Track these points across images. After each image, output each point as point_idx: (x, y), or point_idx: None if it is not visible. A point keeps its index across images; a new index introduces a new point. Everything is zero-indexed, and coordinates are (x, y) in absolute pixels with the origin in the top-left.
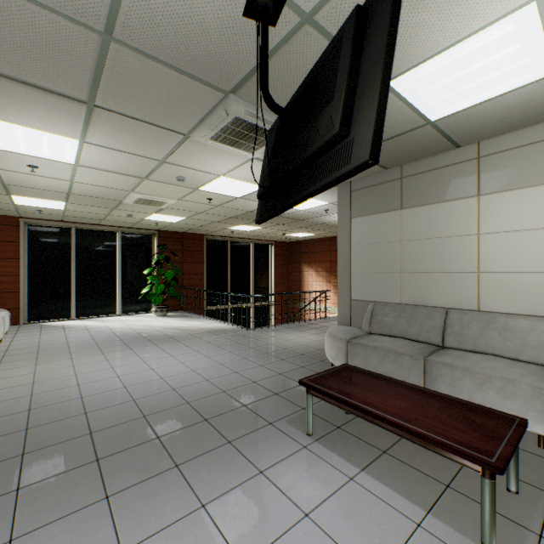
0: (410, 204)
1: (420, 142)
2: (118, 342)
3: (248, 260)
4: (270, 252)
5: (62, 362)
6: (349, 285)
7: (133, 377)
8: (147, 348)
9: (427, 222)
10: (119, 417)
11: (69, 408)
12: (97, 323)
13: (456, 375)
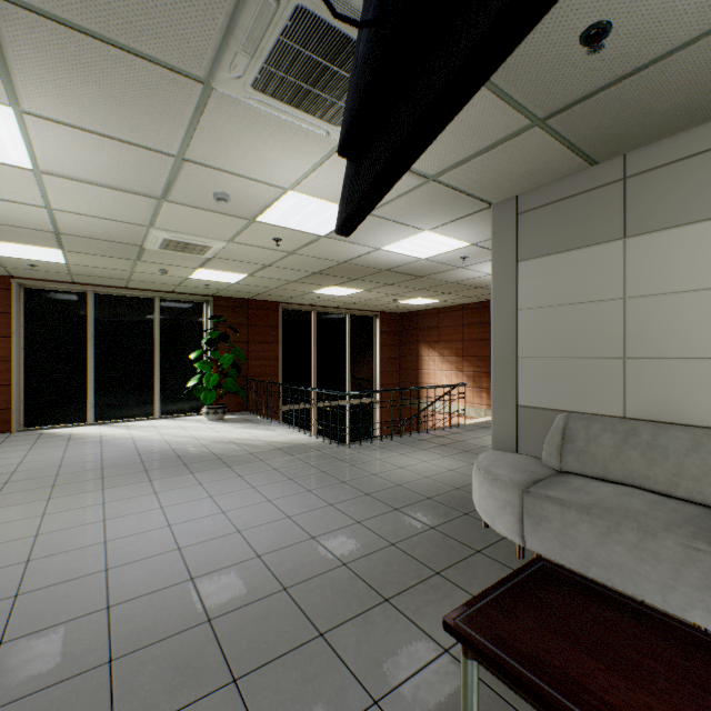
0: (644, 226)
1: (691, 83)
2: (136, 466)
3: (343, 339)
4: (374, 327)
5: (30, 506)
6: (515, 379)
7: (129, 545)
8: (175, 480)
9: (684, 258)
10: (57, 663)
11: None
12: (120, 431)
13: None
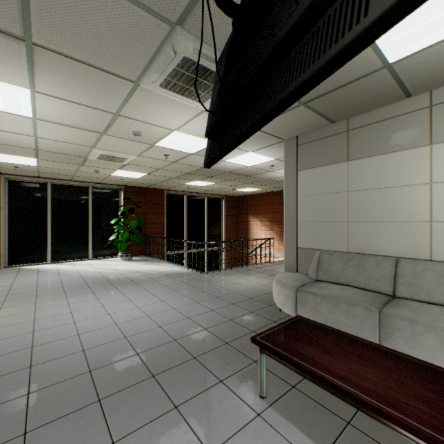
0: (356, 155)
1: (372, 90)
2: (83, 285)
3: (203, 212)
4: (221, 204)
5: (25, 306)
6: (296, 233)
7: (88, 323)
8: (108, 292)
9: (374, 172)
10: (63, 372)
11: (15, 360)
12: (69, 267)
13: (416, 330)
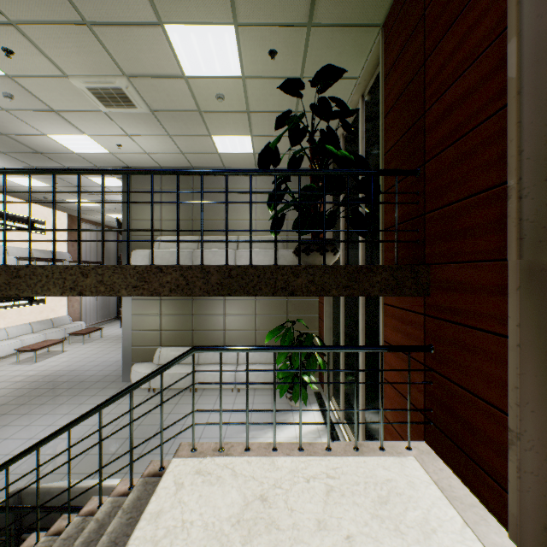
0: None
1: None
2: None
3: None
4: None
5: None
6: None
7: None
8: None
9: None
10: None
11: None
12: None
13: None
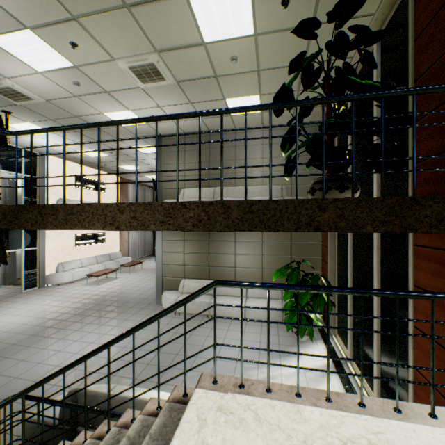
0: None
1: None
2: None
3: None
4: None
5: None
6: None
7: None
8: None
9: None
10: None
11: None
12: None
13: None
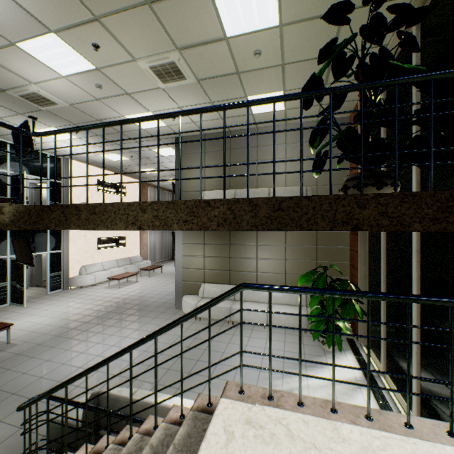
0: None
1: None
2: None
3: None
4: None
5: None
6: None
7: None
8: None
9: None
10: None
11: None
12: None
13: None
